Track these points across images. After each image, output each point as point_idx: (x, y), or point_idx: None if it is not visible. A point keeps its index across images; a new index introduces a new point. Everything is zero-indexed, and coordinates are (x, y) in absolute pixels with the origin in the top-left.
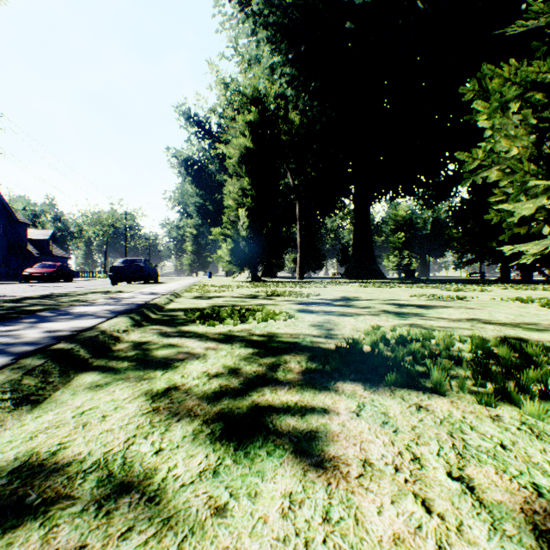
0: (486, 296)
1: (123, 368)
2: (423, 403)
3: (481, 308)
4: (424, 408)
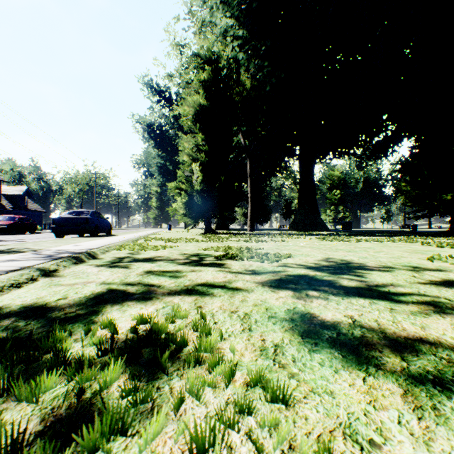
0: None
1: None
2: None
3: None
4: None
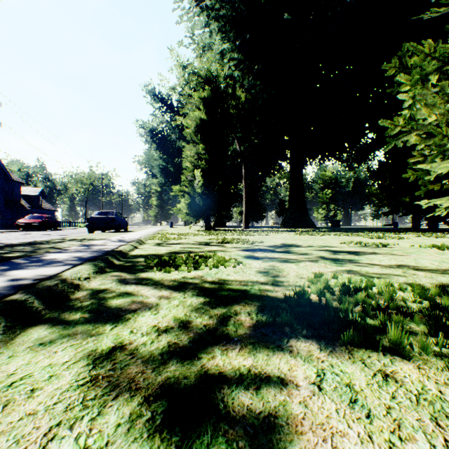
0: (405, 243)
1: (73, 321)
2: (388, 370)
3: (405, 254)
4: (391, 378)
